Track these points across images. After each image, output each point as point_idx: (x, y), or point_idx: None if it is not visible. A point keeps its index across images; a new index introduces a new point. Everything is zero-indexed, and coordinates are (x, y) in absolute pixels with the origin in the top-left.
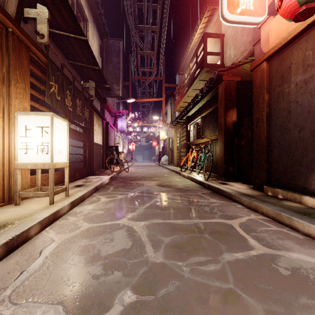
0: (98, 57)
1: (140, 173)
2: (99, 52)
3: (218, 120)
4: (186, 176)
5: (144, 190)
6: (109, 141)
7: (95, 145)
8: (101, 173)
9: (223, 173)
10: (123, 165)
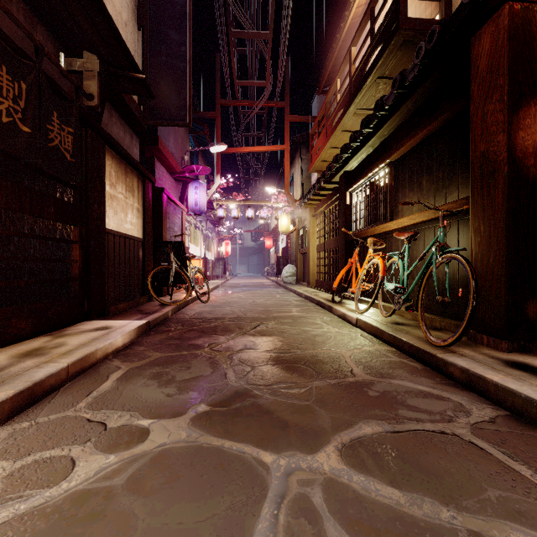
0: (132, 26)
1: (233, 306)
2: (135, 17)
3: (472, 148)
4: (352, 320)
5: (227, 395)
6: (165, 232)
7: (115, 237)
8: (134, 307)
9: (501, 325)
10: (193, 286)
